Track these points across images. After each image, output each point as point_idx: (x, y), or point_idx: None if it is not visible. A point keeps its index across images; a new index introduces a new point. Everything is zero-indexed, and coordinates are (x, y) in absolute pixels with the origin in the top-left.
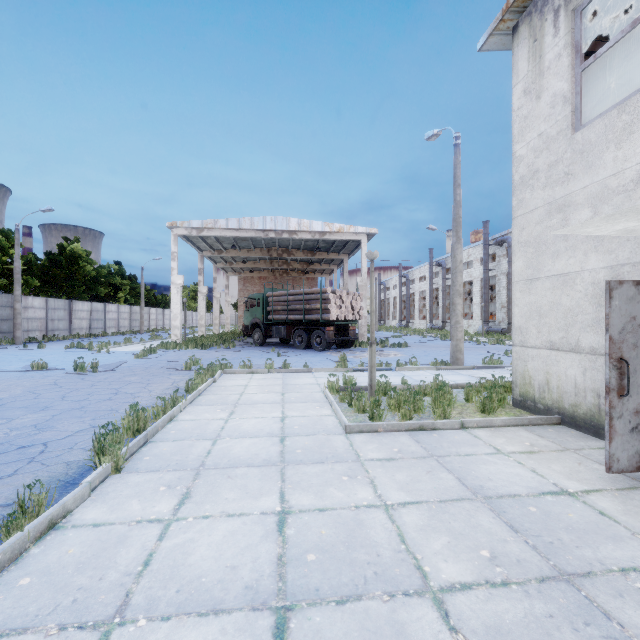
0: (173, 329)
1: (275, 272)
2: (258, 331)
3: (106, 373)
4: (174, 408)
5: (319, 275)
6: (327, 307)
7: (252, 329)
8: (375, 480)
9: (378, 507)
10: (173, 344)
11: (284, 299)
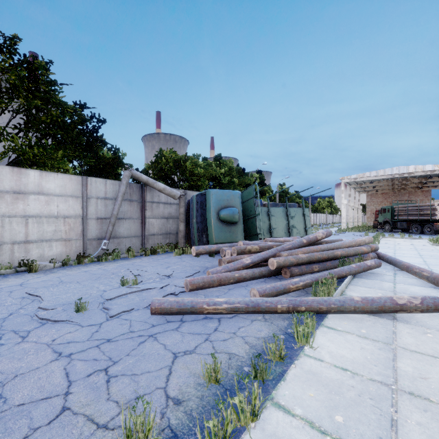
0: (342, 223)
1: (394, 189)
2: (387, 225)
3: (338, 235)
4: (378, 239)
5: (433, 188)
6: (434, 213)
7: (383, 224)
8: (436, 248)
9: (434, 248)
10: (344, 229)
11: (405, 209)
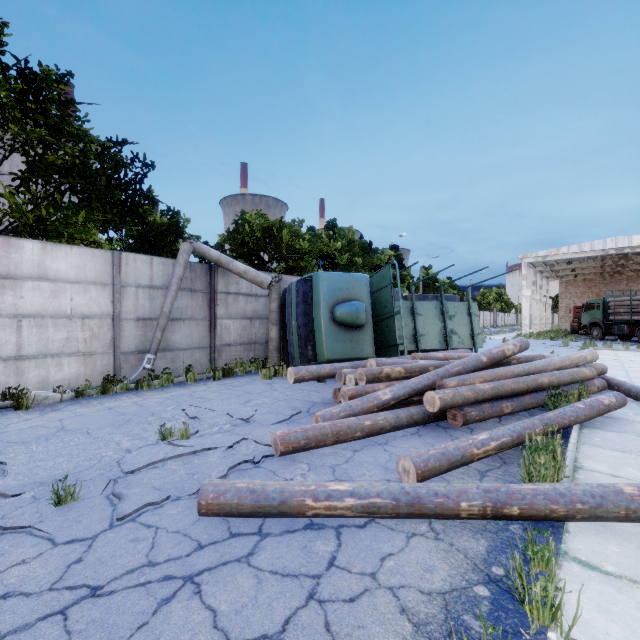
0: (523, 326)
1: (603, 273)
2: (597, 329)
3: None
4: None
5: None
6: None
7: (590, 327)
8: None
9: None
10: (527, 336)
11: (627, 304)
